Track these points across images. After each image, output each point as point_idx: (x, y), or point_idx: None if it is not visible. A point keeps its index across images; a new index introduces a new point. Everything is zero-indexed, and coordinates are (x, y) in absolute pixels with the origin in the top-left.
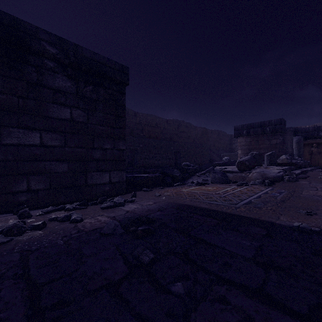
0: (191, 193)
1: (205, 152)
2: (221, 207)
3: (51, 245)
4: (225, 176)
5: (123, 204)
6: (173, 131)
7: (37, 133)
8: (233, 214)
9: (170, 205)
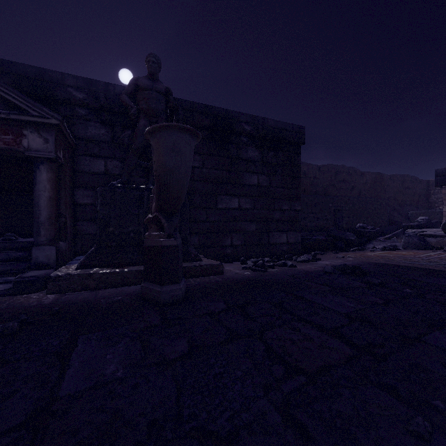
0: (382, 256)
1: (380, 210)
2: (426, 266)
3: (298, 274)
4: (424, 240)
5: (315, 259)
6: (328, 181)
7: (237, 198)
8: (441, 270)
9: (366, 263)
